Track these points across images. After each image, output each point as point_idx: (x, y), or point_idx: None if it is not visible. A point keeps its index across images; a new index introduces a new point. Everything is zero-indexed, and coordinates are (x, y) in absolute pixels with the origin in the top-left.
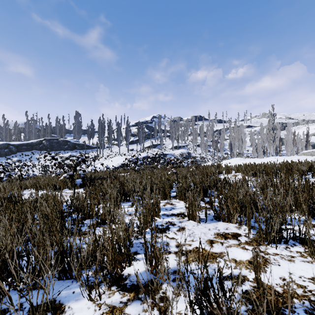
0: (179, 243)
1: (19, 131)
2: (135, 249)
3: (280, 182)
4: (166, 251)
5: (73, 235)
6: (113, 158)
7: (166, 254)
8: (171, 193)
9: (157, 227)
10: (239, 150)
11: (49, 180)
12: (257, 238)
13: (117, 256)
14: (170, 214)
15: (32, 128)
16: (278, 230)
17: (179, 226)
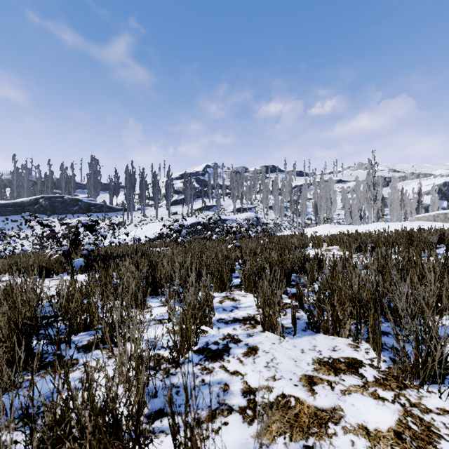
0: (249, 386)
1: (3, 185)
2: (160, 402)
3: (407, 262)
4: (223, 407)
5: (44, 368)
6: (147, 225)
7: (222, 415)
8: (232, 280)
9: (208, 347)
10: (327, 214)
11: (36, 260)
12: (397, 373)
13: (109, 444)
14: (231, 319)
15: (24, 180)
16: (444, 360)
17: (247, 344)
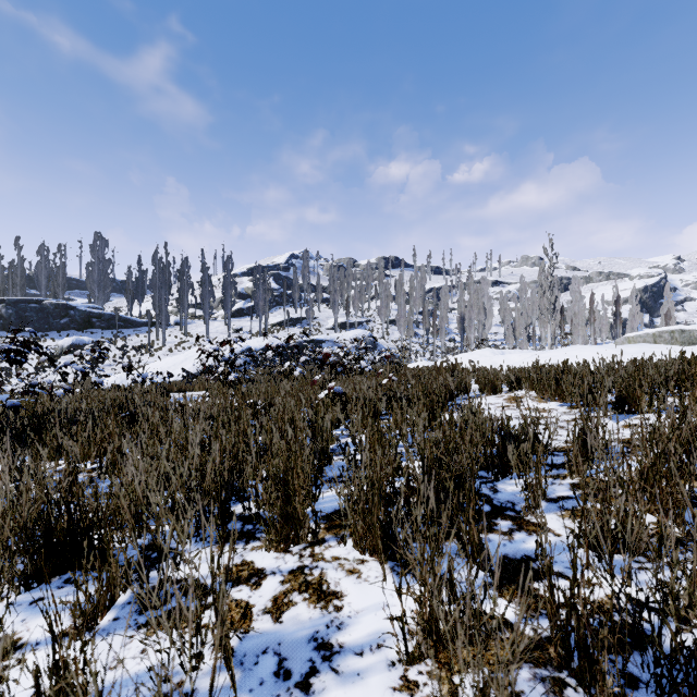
0: None
1: None
2: None
3: None
4: None
5: None
6: (190, 349)
7: None
8: (320, 510)
9: None
10: (479, 332)
11: None
12: None
13: None
14: None
15: None
16: None
17: None
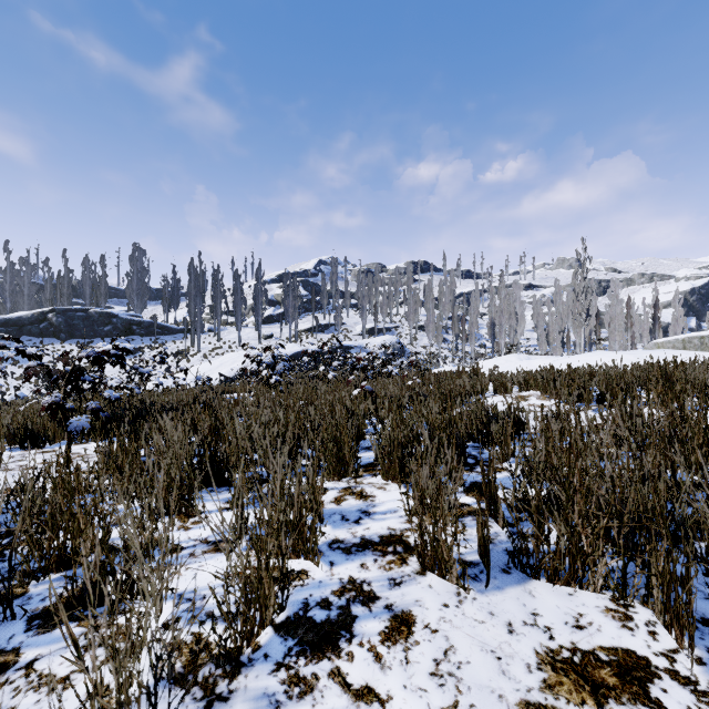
0: None
1: None
2: None
3: (682, 423)
4: None
5: None
6: (224, 355)
7: None
8: (360, 456)
9: (306, 614)
10: (510, 338)
11: (15, 417)
12: None
13: None
14: (357, 541)
15: (23, 282)
16: None
17: (390, 606)
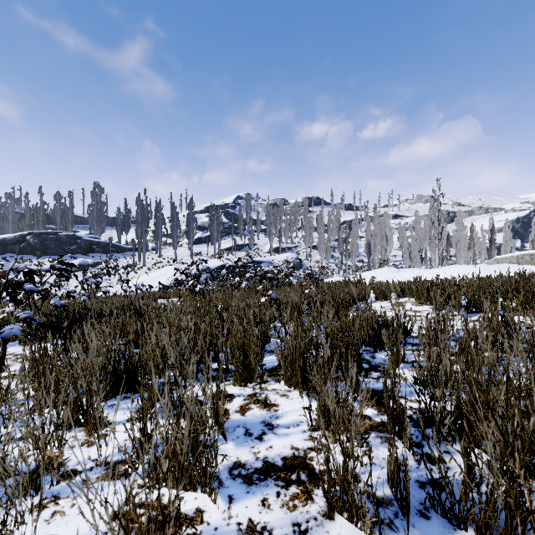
0: None
1: None
2: None
3: None
4: None
5: None
6: (163, 268)
7: None
8: (265, 363)
9: None
10: (382, 255)
11: None
12: None
13: None
14: (259, 466)
15: (8, 212)
16: None
17: None
